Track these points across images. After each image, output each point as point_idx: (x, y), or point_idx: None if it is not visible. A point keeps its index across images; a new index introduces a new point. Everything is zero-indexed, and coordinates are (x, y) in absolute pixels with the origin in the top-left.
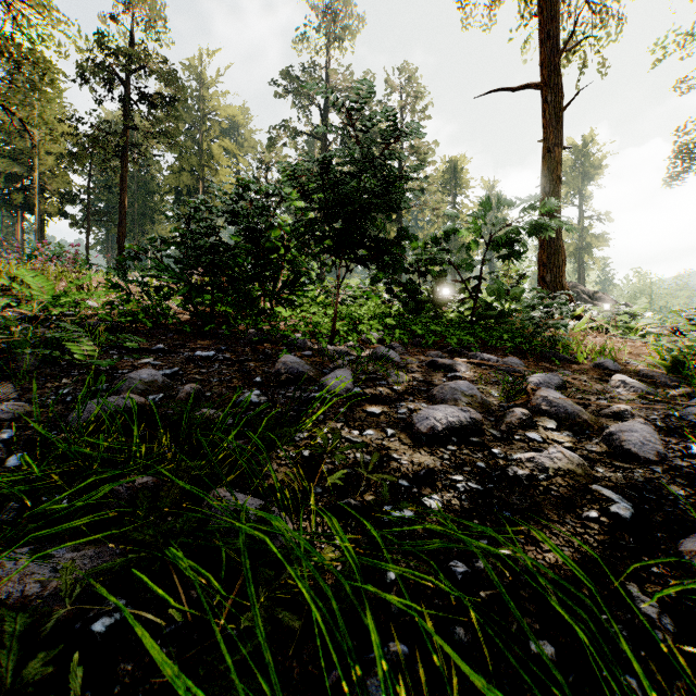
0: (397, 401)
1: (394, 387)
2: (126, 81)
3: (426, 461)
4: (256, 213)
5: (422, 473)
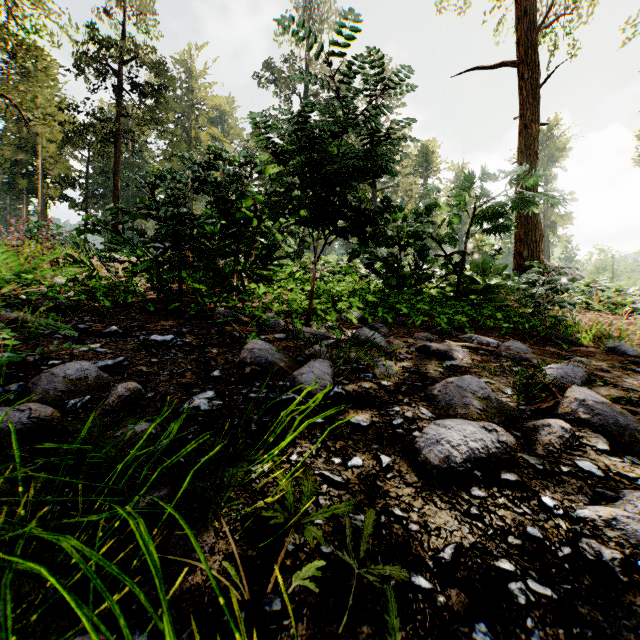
0: (389, 404)
1: (382, 382)
2: (119, 72)
3: (447, 524)
4: (227, 183)
5: (447, 557)
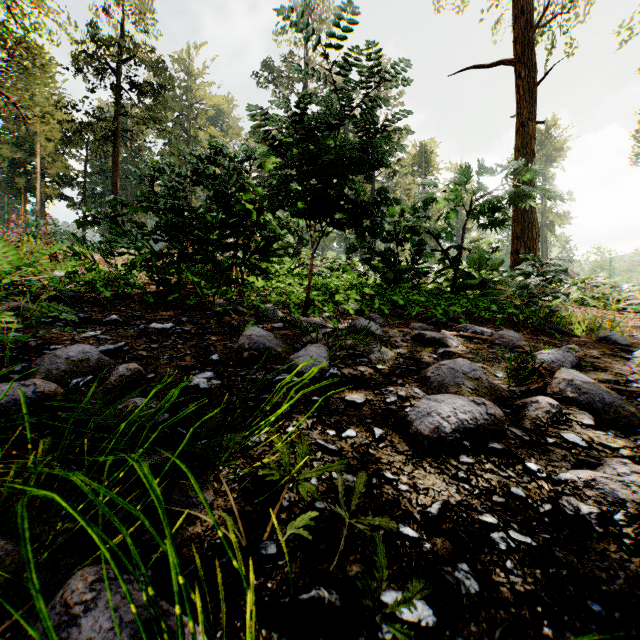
0: (383, 385)
1: (377, 366)
2: (118, 70)
3: (435, 485)
4: (226, 177)
5: (434, 511)
